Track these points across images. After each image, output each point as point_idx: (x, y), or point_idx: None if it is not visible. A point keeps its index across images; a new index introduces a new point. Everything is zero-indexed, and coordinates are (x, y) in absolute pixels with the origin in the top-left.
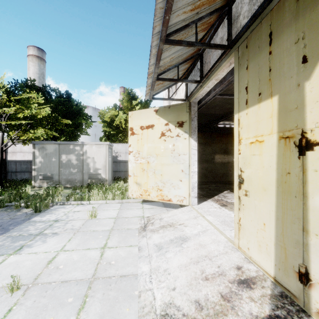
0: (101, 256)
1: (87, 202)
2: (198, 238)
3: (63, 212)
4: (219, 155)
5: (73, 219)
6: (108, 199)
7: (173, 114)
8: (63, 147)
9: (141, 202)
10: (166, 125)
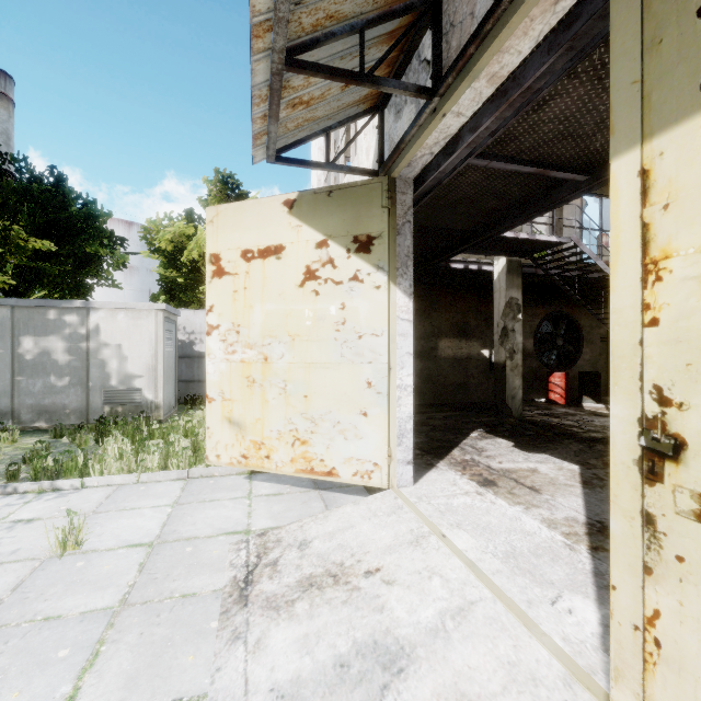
0: None
1: (74, 483)
2: (446, 651)
3: None
4: (449, 339)
5: None
6: (145, 468)
7: (342, 213)
8: (24, 315)
9: (249, 472)
10: (319, 248)
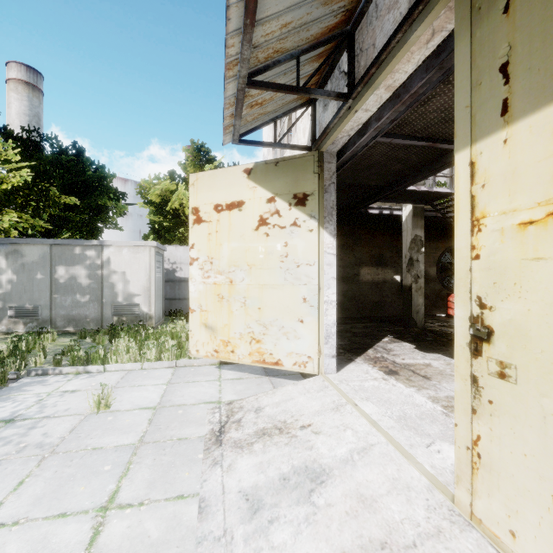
0: (92, 543)
1: (99, 368)
2: (352, 472)
3: (37, 394)
4: (368, 268)
5: (53, 415)
6: (146, 359)
7: (285, 178)
8: (59, 251)
9: (218, 364)
10: (269, 203)
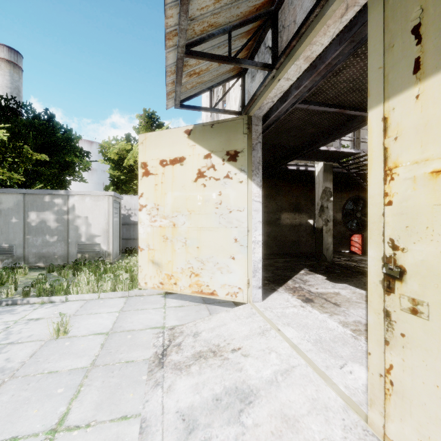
0: None
1: (62, 298)
2: (276, 392)
3: (5, 322)
4: (287, 213)
5: (17, 341)
6: (103, 290)
7: (219, 137)
8: (31, 199)
9: (164, 293)
10: (206, 158)
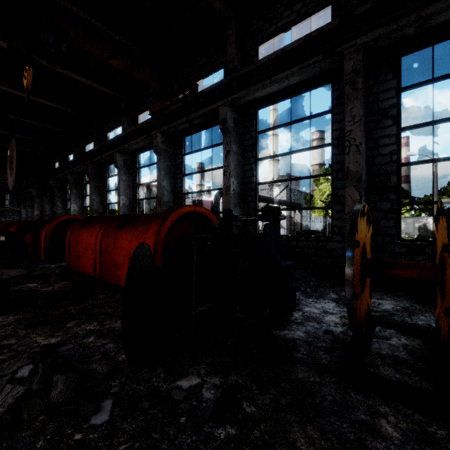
0: None
1: None
2: None
3: None
4: None
5: None
6: None
7: None
8: (415, 220)
9: None
10: None
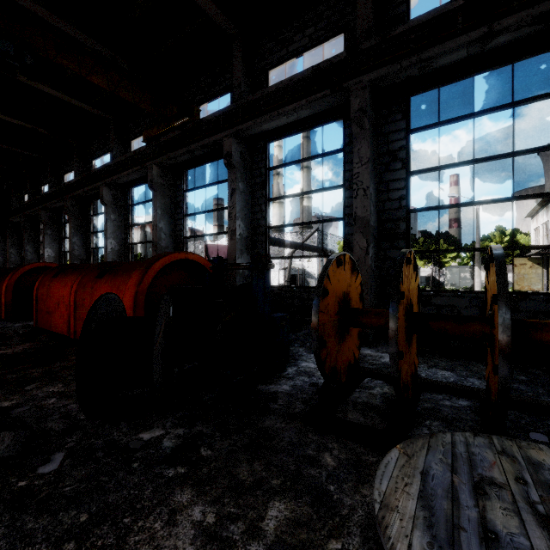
0: None
1: None
2: None
3: None
4: None
5: None
6: None
7: (535, 260)
8: (461, 269)
9: None
10: (532, 264)
